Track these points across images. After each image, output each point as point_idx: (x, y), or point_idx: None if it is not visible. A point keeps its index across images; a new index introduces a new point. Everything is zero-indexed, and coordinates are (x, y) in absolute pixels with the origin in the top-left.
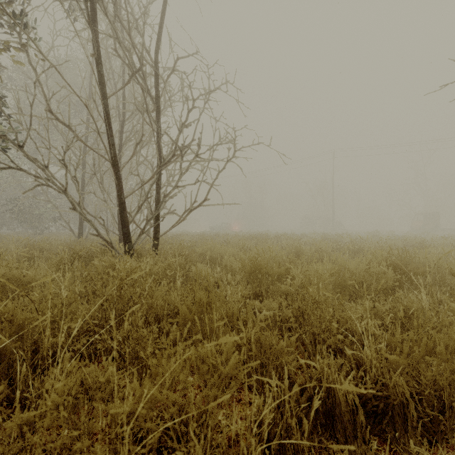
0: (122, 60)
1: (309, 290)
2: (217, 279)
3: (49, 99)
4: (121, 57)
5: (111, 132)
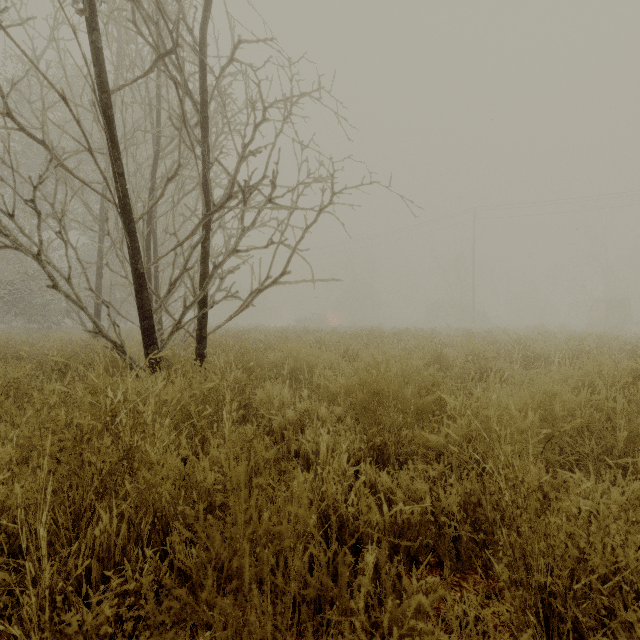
0: (144, 38)
1: (527, 477)
2: (301, 413)
3: (7, 94)
4: (142, 33)
5: (117, 153)
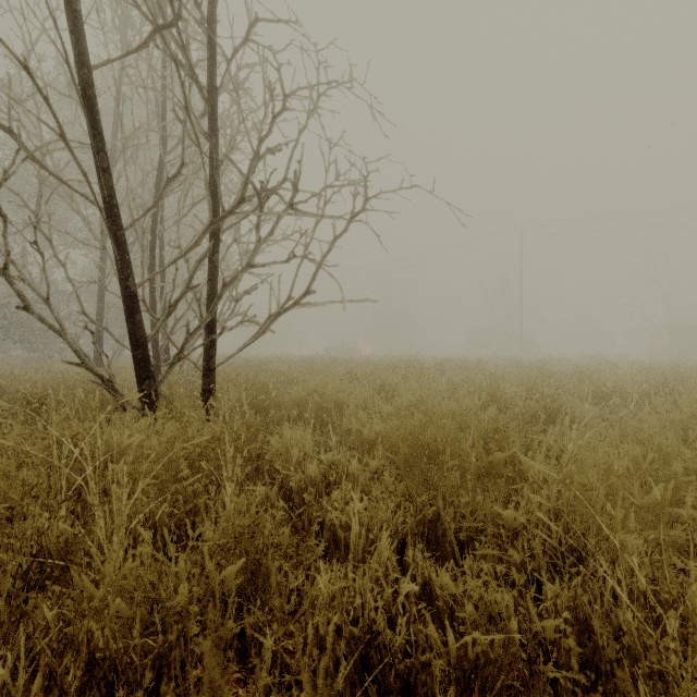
0: (140, 10)
1: None
2: (327, 468)
3: None
4: (137, 5)
5: (100, 143)
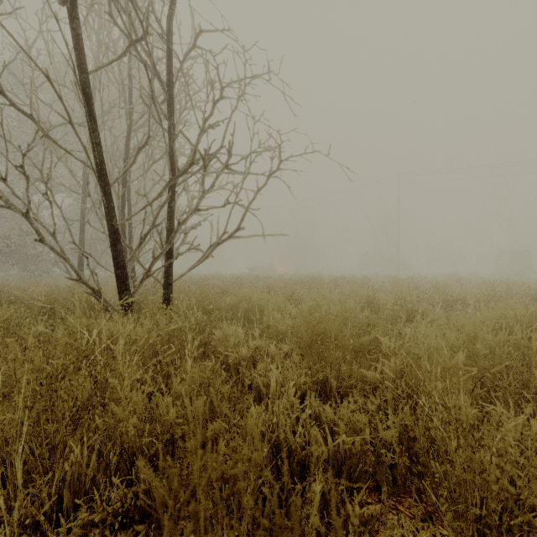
0: (119, 27)
1: (463, 416)
2: (253, 350)
3: None
4: (117, 23)
5: (94, 125)
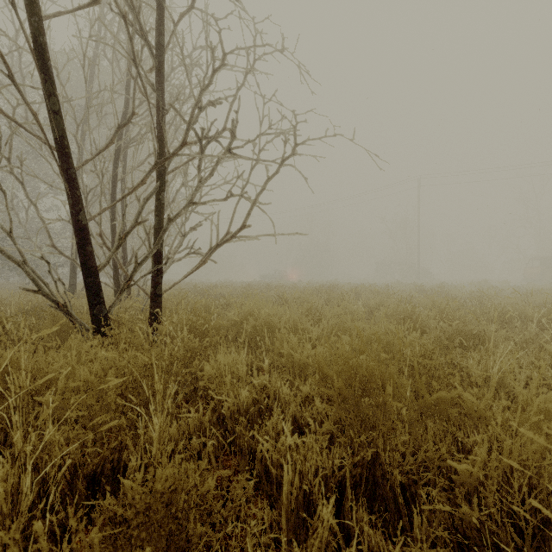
0: None
1: None
2: (259, 393)
3: None
4: None
5: (51, 87)
